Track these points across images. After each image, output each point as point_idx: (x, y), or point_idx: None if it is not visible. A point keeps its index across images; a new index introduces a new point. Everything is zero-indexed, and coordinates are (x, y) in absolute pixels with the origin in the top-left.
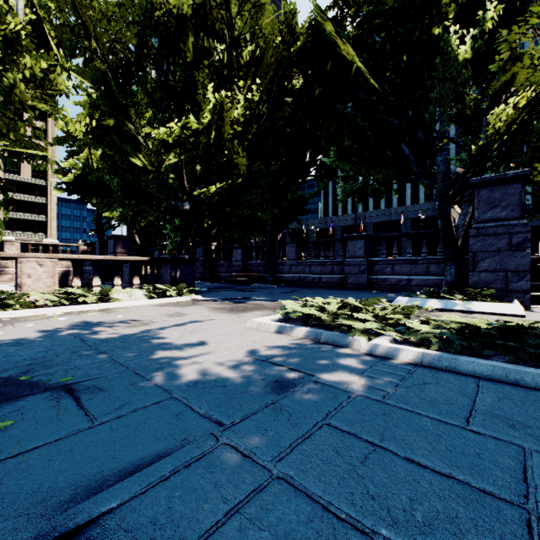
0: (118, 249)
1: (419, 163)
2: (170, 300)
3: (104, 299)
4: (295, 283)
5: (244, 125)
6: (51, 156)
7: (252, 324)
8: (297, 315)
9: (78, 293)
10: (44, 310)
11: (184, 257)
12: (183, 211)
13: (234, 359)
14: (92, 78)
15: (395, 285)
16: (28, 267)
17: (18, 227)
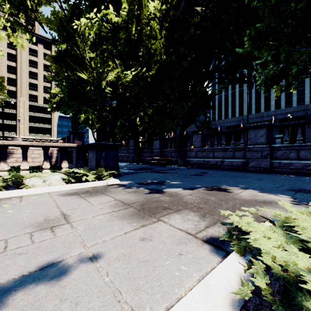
0: (75, 141)
1: None
2: (85, 185)
3: (19, 183)
4: (201, 166)
5: (160, 24)
6: None
7: None
8: None
9: None
10: None
11: (107, 144)
12: (111, 107)
13: None
14: (57, 23)
15: (301, 169)
16: None
17: (36, 131)
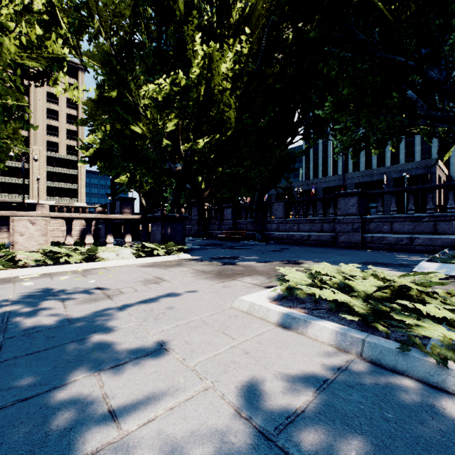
0: (123, 209)
1: (430, 107)
2: (157, 259)
3: (92, 257)
4: (283, 241)
5: (233, 81)
6: (21, 104)
7: (242, 305)
8: (305, 294)
9: (61, 252)
10: (21, 271)
11: (174, 216)
12: (175, 171)
13: (203, 426)
14: (101, 59)
15: (394, 244)
16: (20, 226)
17: (57, 194)
